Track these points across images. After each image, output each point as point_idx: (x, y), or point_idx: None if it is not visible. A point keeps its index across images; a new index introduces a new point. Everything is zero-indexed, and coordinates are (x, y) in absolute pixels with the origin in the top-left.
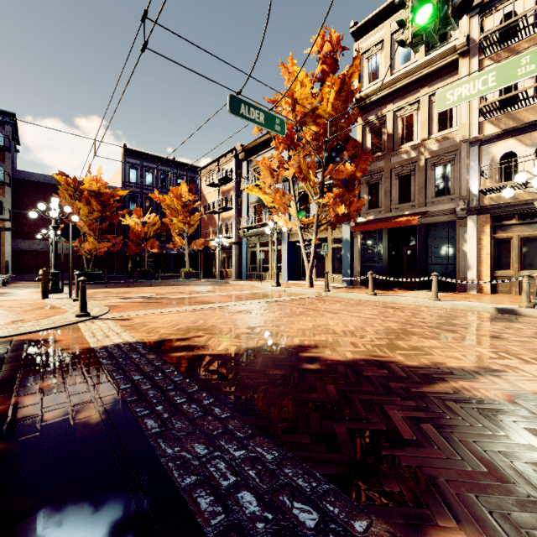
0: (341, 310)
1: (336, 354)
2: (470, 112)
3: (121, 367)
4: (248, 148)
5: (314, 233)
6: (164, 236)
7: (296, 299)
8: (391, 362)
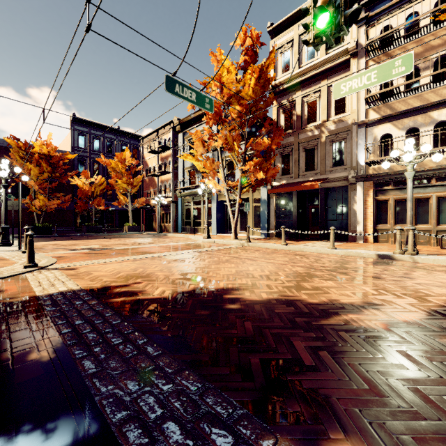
0: (259, 257)
1: (254, 295)
2: (358, 101)
3: (63, 313)
4: (184, 122)
5: (238, 194)
6: (109, 195)
7: (223, 248)
8: (297, 301)
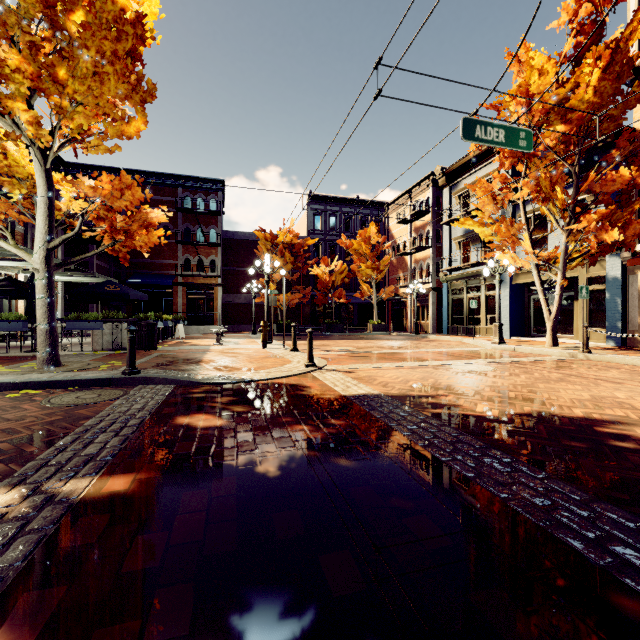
0: (624, 379)
1: None
2: None
3: (387, 415)
4: (451, 171)
5: (559, 272)
6: (347, 284)
7: (538, 360)
8: None
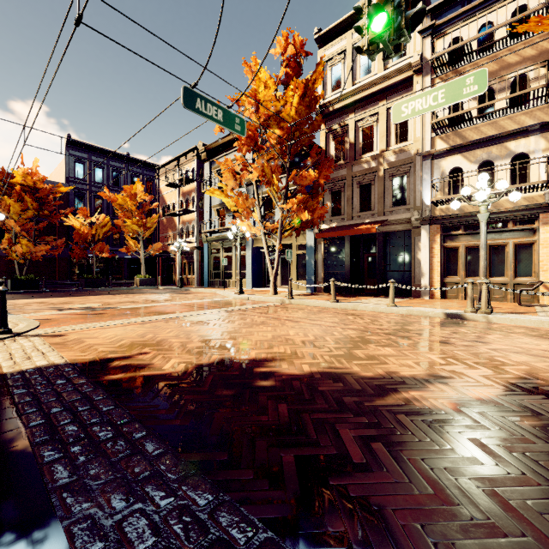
0: (303, 318)
1: (293, 367)
2: (423, 128)
3: (37, 397)
4: (211, 148)
5: (278, 239)
6: (116, 239)
7: (259, 307)
8: (347, 374)
